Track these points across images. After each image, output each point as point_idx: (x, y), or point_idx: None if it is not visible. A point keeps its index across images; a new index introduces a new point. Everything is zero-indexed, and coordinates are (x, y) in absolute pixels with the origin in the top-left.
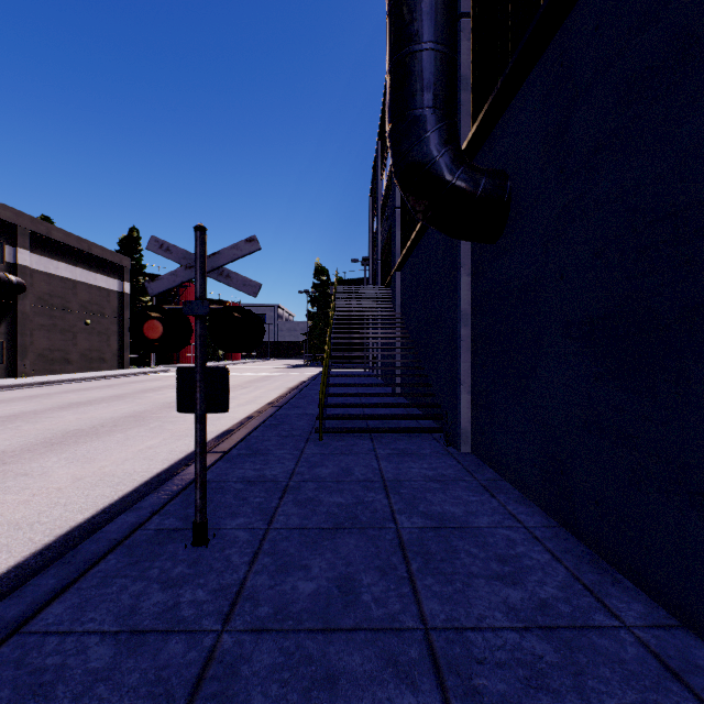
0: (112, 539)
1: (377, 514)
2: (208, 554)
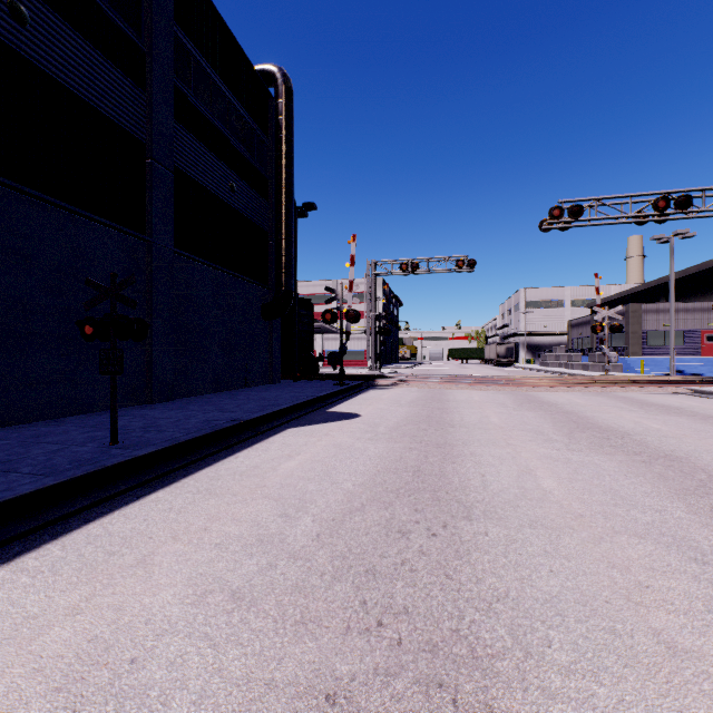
0: (154, 445)
1: (3, 446)
2: (118, 440)
